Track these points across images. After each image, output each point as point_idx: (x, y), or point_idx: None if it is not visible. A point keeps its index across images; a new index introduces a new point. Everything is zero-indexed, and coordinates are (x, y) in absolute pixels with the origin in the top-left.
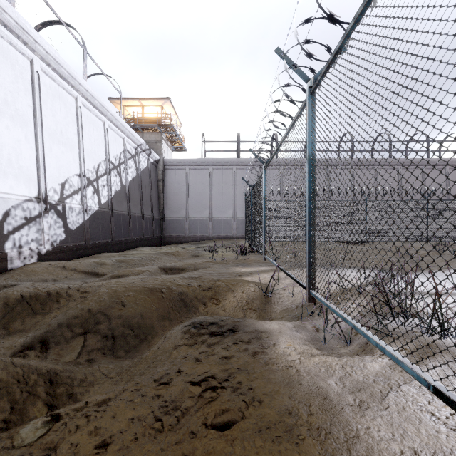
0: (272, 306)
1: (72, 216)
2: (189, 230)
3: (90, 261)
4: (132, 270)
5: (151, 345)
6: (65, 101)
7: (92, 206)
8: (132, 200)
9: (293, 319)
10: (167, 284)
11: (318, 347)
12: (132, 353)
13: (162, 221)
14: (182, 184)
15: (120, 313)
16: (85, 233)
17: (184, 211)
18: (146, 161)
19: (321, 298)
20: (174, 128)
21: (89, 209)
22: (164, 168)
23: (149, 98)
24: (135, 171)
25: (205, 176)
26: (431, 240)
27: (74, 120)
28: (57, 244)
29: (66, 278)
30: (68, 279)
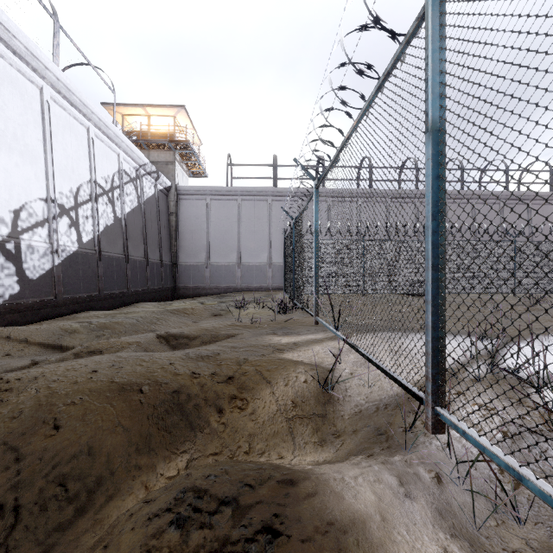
0: (336, 407)
1: (32, 259)
2: (210, 279)
3: (54, 326)
4: (112, 341)
5: (101, 519)
6: (21, 90)
7: (68, 245)
8: (131, 239)
9: (377, 438)
10: (154, 374)
11: (466, 547)
12: (50, 551)
13: (175, 267)
14: (201, 219)
15: (46, 445)
16: (55, 283)
17: (204, 255)
18: (152, 187)
19: (481, 439)
20: (190, 145)
21: (62, 250)
22: (177, 198)
23: (157, 105)
24: (135, 199)
25: (232, 209)
26: (519, 292)
27: (38, 119)
28: (4, 301)
29: (7, 356)
30: (11, 357)
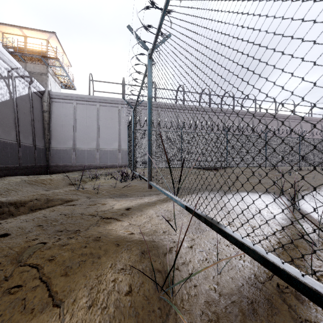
0: (179, 320)
1: None
2: (76, 160)
3: None
4: None
5: None
6: None
7: None
8: (1, 124)
9: None
10: None
11: None
12: None
13: (48, 151)
14: (69, 117)
15: None
16: None
17: (71, 142)
18: (26, 88)
19: None
20: (59, 62)
21: None
22: (50, 100)
23: (32, 28)
24: (7, 94)
25: (92, 111)
26: (268, 166)
27: None
28: None
29: None
30: None
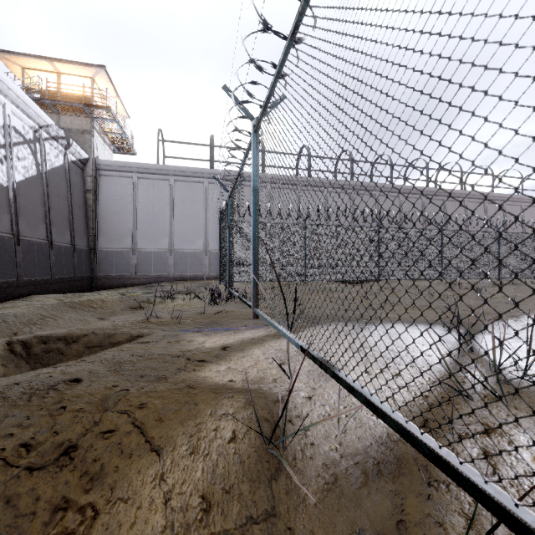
0: (291, 479)
1: None
2: (137, 267)
3: None
4: None
5: None
6: None
7: None
8: (24, 215)
9: None
10: None
11: None
12: None
13: (94, 253)
14: (126, 199)
15: None
16: None
17: (129, 240)
18: (60, 156)
19: None
20: (112, 113)
21: None
22: (96, 173)
23: (68, 61)
24: (32, 167)
25: (163, 190)
26: (446, 278)
27: None
28: None
29: None
30: None
